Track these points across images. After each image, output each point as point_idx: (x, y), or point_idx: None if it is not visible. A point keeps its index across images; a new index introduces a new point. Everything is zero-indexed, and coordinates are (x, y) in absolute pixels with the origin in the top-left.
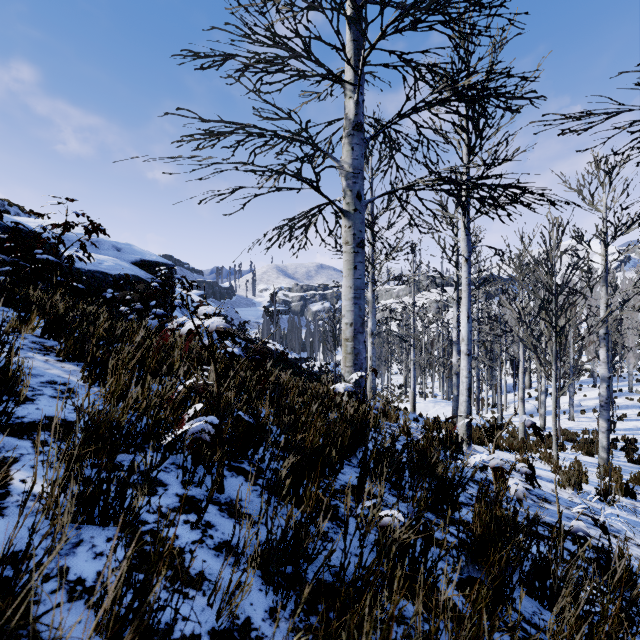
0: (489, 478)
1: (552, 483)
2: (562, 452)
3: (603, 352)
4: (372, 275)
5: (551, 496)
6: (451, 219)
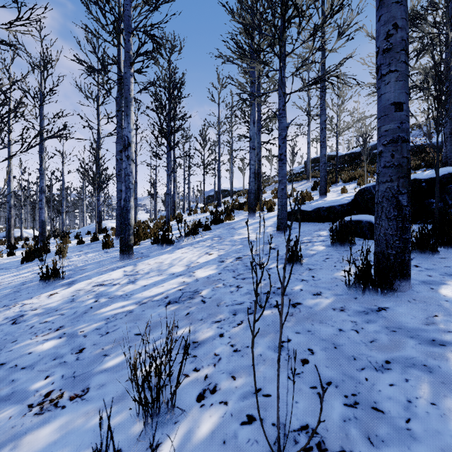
0: None
1: None
2: None
3: None
4: None
5: None
6: None
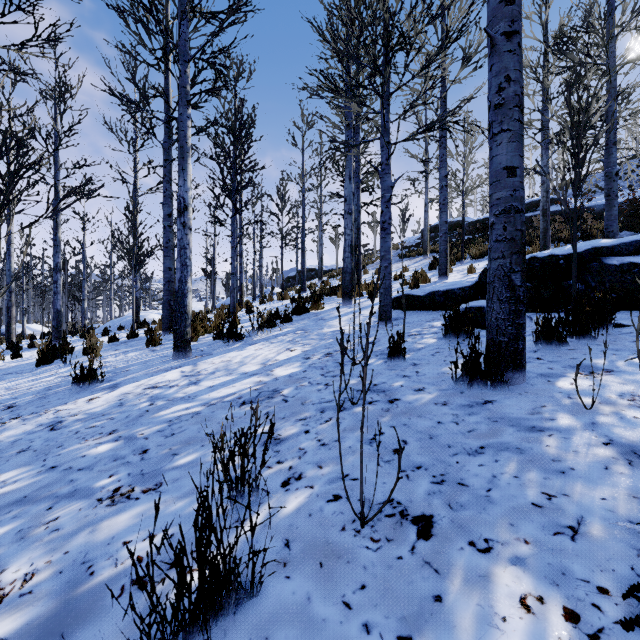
0: None
1: None
2: None
3: None
4: None
5: None
6: None
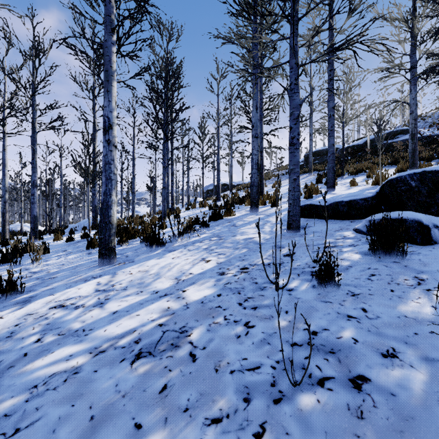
0: None
1: None
2: None
3: None
4: None
5: None
6: None
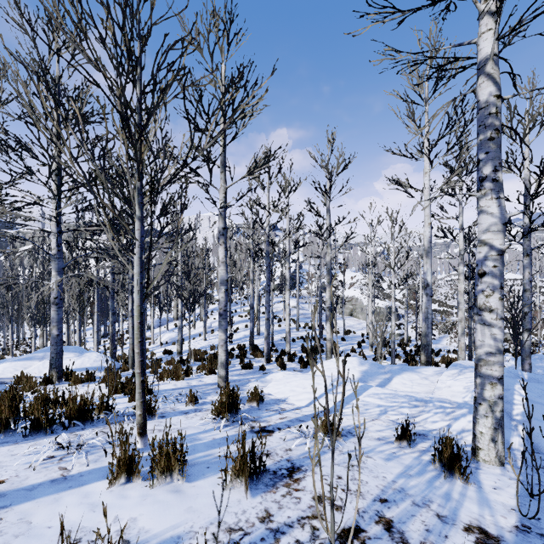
0: None
1: None
2: (186, 379)
3: (222, 250)
4: None
5: None
6: (46, 66)
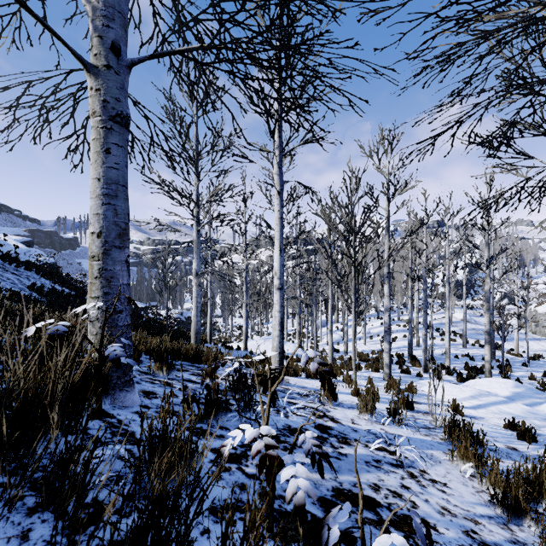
0: (289, 424)
1: (352, 409)
2: (359, 371)
3: (387, 288)
4: (197, 214)
5: (351, 431)
6: None
